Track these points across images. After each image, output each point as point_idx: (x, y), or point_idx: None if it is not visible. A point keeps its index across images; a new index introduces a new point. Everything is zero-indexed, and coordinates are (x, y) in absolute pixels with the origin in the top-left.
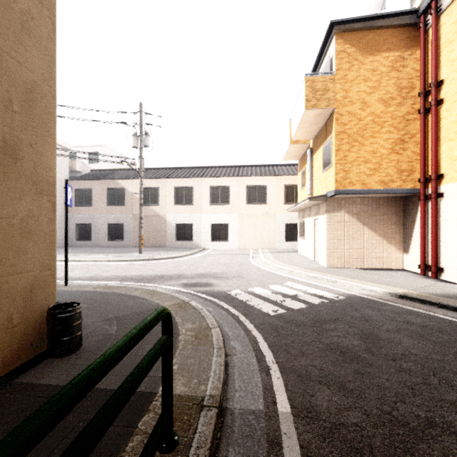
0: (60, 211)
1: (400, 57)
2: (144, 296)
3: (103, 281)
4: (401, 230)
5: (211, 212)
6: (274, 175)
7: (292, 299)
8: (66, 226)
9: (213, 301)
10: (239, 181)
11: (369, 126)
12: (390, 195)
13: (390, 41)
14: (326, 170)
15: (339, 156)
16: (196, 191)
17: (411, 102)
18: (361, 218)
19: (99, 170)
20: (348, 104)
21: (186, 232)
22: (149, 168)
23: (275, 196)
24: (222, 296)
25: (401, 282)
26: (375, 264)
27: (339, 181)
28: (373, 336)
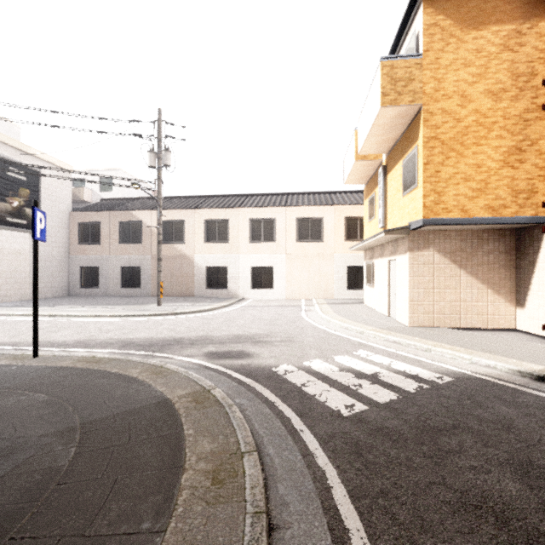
0: (59, 251)
1: (516, 31)
2: (144, 378)
3: (94, 348)
4: (513, 276)
5: (252, 252)
6: (332, 204)
7: (372, 382)
8: (34, 269)
9: (250, 386)
10: (287, 211)
11: (471, 129)
12: (500, 226)
13: (502, 10)
14: (408, 192)
15: (429, 172)
16: (233, 225)
17: (532, 95)
18: (457, 258)
19: (111, 199)
20: (442, 99)
21: (220, 277)
22: (174, 197)
23: (333, 231)
24: (264, 376)
25: (526, 351)
26: (477, 322)
27: (429, 206)
28: (538, 470)
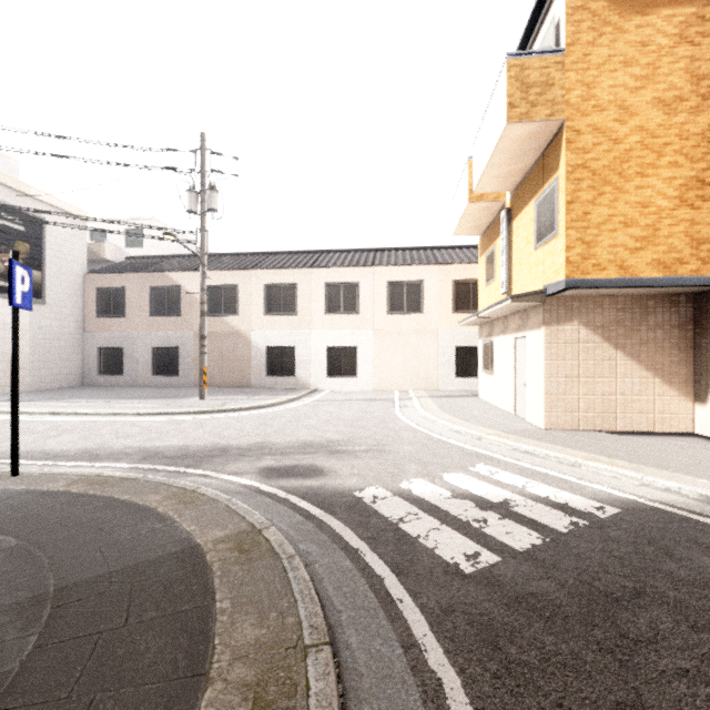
0: (71, 326)
1: (698, 16)
2: (167, 509)
3: (103, 462)
4: (690, 359)
5: (328, 327)
6: (436, 263)
7: (502, 515)
8: (13, 349)
9: (322, 522)
10: (375, 273)
11: (634, 154)
12: (673, 290)
13: None
14: (544, 243)
15: (574, 214)
16: (302, 292)
17: None
18: (612, 335)
19: (140, 257)
20: (593, 111)
21: (285, 361)
22: (224, 254)
23: (437, 299)
24: (344, 506)
25: None
26: (639, 424)
27: (574, 261)
28: None
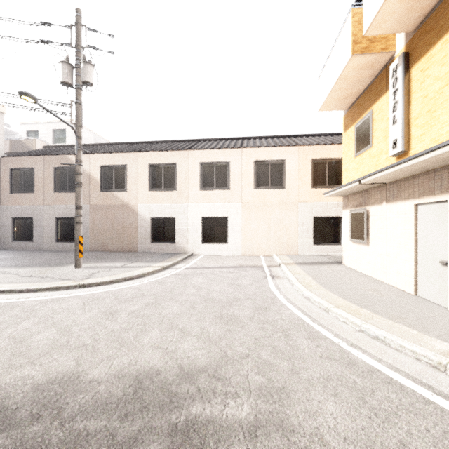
0: None
1: None
2: None
3: None
4: None
5: (202, 200)
6: (296, 144)
7: None
8: None
9: None
10: (243, 153)
11: None
12: None
13: None
14: None
15: None
16: (181, 170)
17: None
18: None
19: (54, 146)
20: None
21: (166, 230)
22: (120, 143)
23: (297, 175)
24: None
25: None
26: None
27: None
28: None
